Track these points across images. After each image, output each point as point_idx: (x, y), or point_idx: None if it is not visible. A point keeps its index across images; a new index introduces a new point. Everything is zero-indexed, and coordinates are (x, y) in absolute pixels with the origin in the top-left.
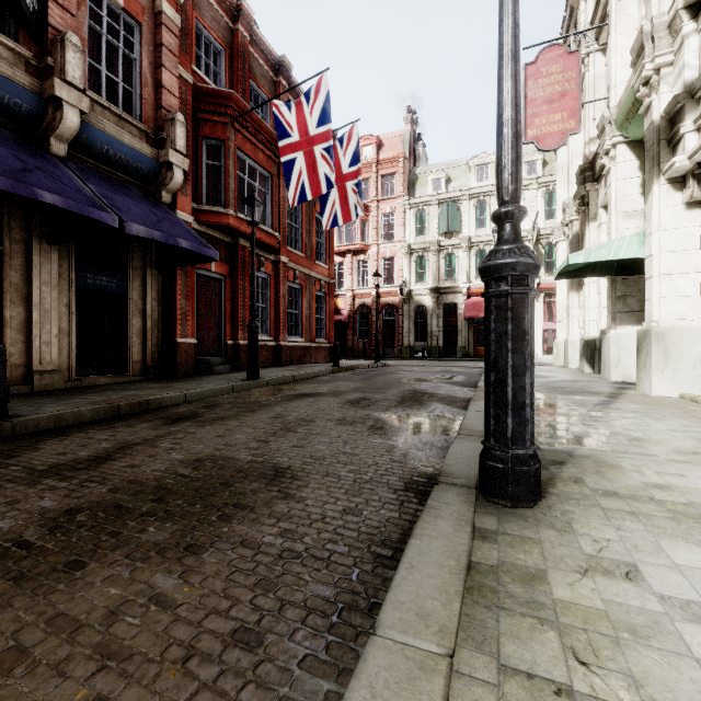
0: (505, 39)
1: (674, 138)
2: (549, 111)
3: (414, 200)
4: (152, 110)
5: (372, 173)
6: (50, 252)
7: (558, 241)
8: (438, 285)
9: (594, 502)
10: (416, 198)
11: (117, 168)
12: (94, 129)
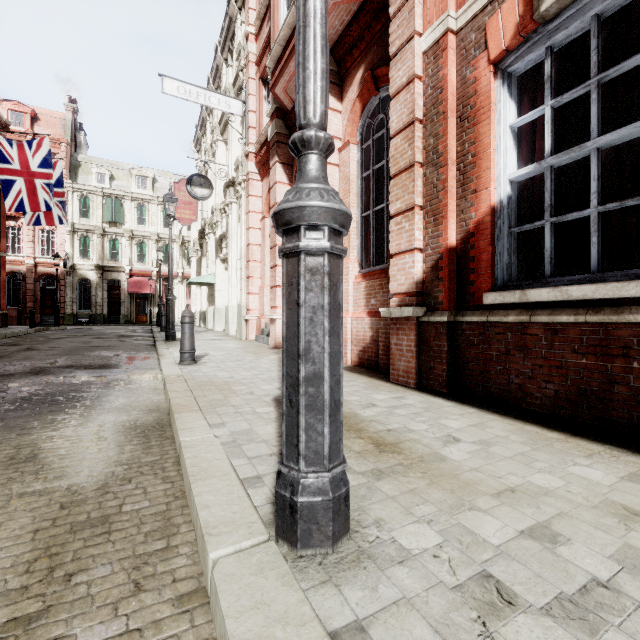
0: (170, 256)
1: (221, 247)
2: (185, 208)
3: (78, 186)
4: None
5: None
6: None
7: (192, 256)
8: (103, 263)
9: None
10: (81, 185)
11: None
12: None
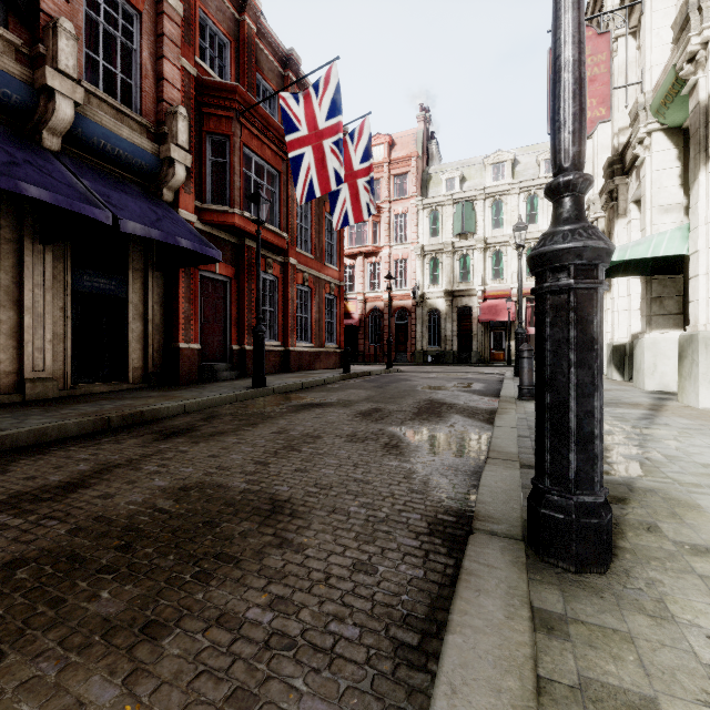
0: None
1: None
2: None
3: (427, 201)
4: (153, 103)
5: (384, 173)
6: (44, 253)
7: None
8: (452, 288)
9: (684, 564)
10: (430, 198)
11: (116, 164)
12: (90, 122)
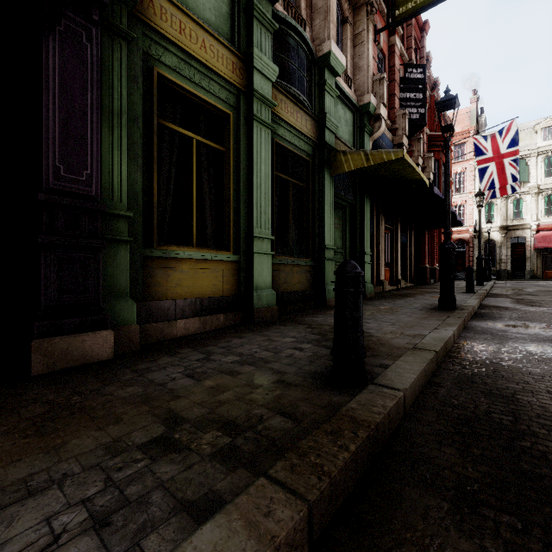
0: None
1: None
2: None
3: None
4: None
5: None
6: (400, 228)
7: None
8: (506, 223)
9: None
10: None
11: None
12: None
